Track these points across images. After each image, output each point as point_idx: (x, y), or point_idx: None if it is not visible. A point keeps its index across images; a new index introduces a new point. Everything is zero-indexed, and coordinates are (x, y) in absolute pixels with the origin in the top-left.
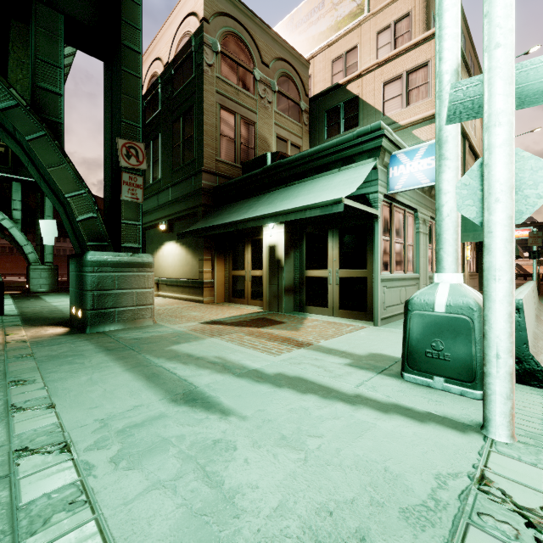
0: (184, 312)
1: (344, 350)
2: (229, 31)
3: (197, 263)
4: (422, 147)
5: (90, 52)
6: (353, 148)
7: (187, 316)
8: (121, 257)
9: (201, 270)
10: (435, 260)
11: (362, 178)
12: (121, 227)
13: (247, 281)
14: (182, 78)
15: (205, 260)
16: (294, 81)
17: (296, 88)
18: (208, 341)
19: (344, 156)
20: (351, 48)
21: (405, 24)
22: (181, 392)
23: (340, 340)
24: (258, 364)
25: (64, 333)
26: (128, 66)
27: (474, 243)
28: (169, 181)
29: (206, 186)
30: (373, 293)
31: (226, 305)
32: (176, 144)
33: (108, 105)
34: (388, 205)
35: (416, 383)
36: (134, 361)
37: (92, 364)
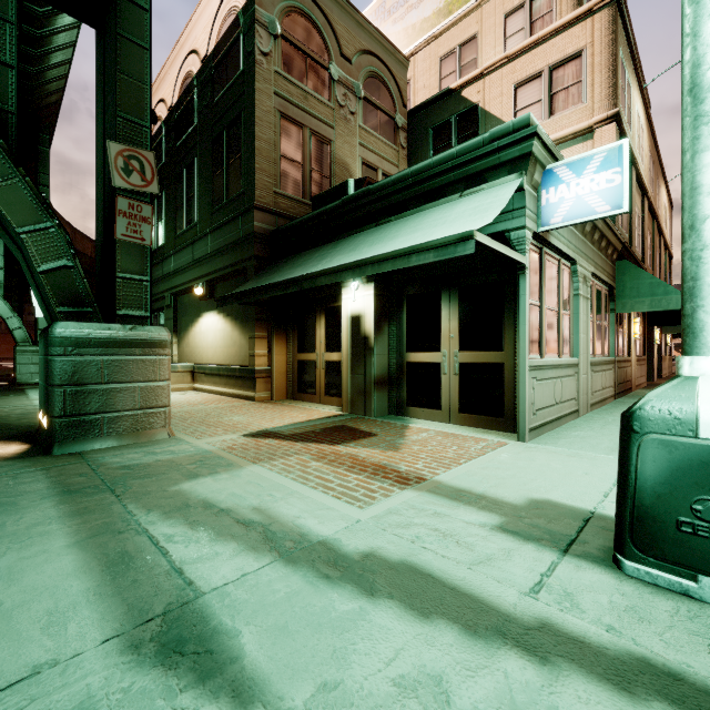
0: (223, 416)
1: (483, 493)
2: (293, 7)
3: (247, 342)
4: (597, 153)
5: (70, 9)
6: (484, 158)
7: (226, 422)
8: (114, 331)
9: (252, 352)
10: (684, 331)
11: (502, 203)
12: (116, 284)
13: (319, 368)
14: (226, 75)
15: (258, 339)
16: (387, 85)
17: (390, 95)
18: (247, 472)
19: (470, 173)
20: (468, 39)
21: (546, 0)
22: (159, 613)
23: (471, 470)
24: (329, 527)
25: (14, 456)
26: (128, 29)
27: (641, 314)
28: (208, 225)
29: (259, 229)
30: (517, 388)
31: (288, 403)
32: (218, 171)
33: (100, 95)
34: (537, 251)
35: (652, 584)
36: (100, 520)
37: (19, 527)
